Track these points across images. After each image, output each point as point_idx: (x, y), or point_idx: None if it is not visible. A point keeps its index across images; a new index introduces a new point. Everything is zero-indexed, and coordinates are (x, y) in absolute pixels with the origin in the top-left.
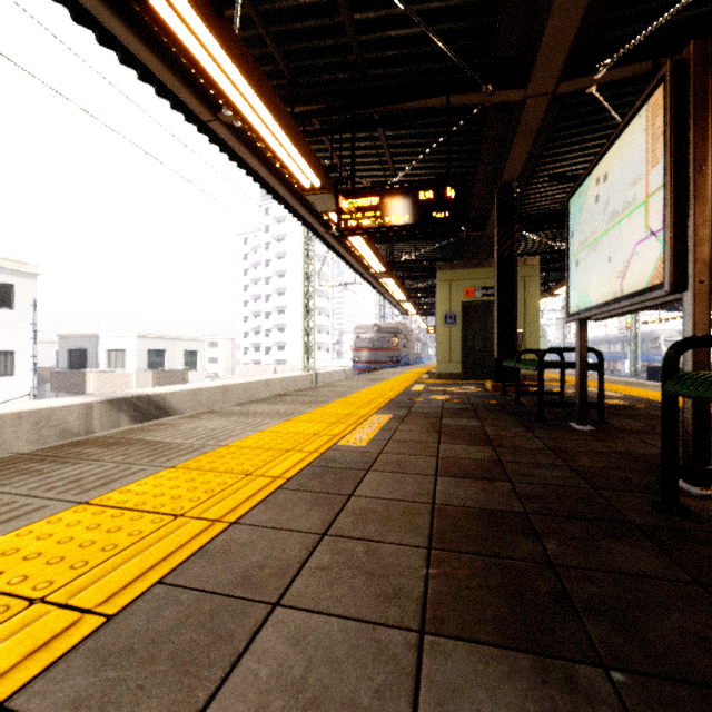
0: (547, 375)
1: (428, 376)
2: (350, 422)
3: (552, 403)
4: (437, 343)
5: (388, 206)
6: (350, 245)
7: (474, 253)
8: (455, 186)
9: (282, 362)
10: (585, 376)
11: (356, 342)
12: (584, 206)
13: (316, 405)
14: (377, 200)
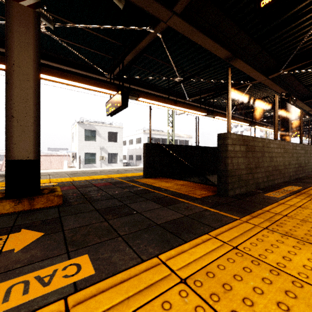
0: None
1: None
2: None
3: None
4: None
5: None
6: None
7: None
8: None
9: None
10: None
11: None
12: None
13: None
14: None
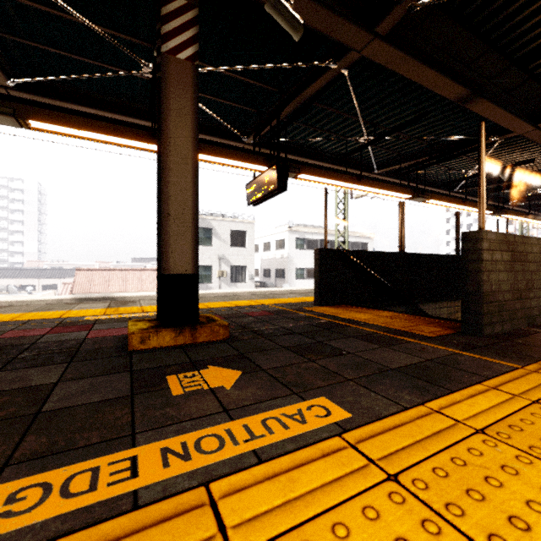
0: None
1: None
2: None
3: None
4: None
5: None
6: None
7: None
8: None
9: None
10: None
11: None
12: None
13: None
14: None
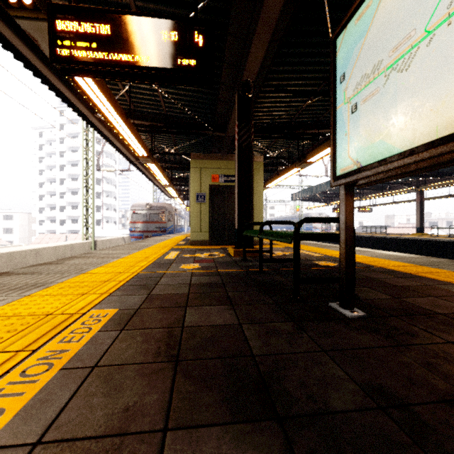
0: (264, 239)
1: (185, 242)
2: (25, 342)
3: (308, 279)
4: (191, 216)
5: (123, 39)
6: (106, 119)
7: (218, 152)
8: (204, 31)
9: (75, 231)
10: (352, 250)
11: (133, 216)
12: (374, 21)
13: (21, 293)
14: (108, 29)
